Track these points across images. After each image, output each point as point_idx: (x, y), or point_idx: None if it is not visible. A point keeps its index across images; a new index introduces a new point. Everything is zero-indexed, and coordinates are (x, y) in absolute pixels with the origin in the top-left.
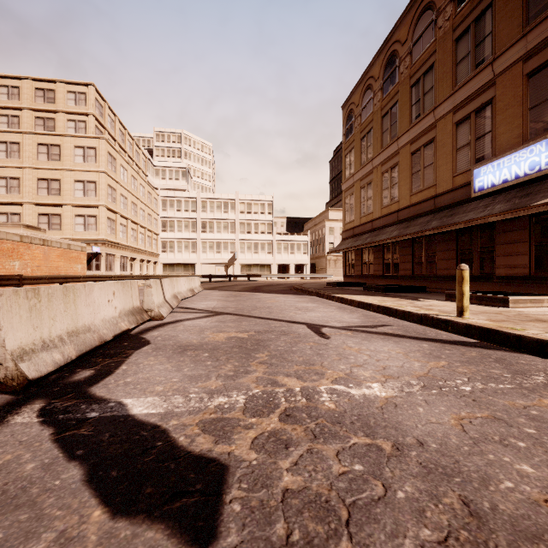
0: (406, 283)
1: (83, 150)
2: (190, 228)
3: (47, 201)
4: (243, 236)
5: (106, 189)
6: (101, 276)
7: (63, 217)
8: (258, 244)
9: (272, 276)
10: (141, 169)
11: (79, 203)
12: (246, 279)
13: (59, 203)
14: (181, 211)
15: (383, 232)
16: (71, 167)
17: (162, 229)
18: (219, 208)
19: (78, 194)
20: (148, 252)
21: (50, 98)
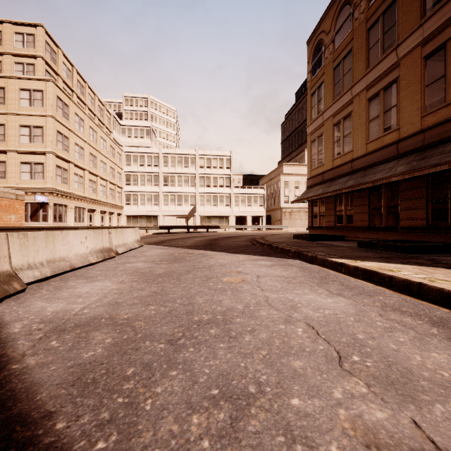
0: (413, 238)
1: (29, 93)
2: (152, 181)
3: None
4: (203, 190)
5: (55, 135)
6: (24, 227)
7: (8, 164)
8: (216, 197)
9: (230, 227)
10: (105, 125)
11: (24, 149)
12: (205, 230)
13: (3, 149)
14: (144, 165)
15: (373, 171)
16: (16, 111)
17: (126, 182)
18: (180, 163)
19: (23, 140)
20: (110, 204)
21: None
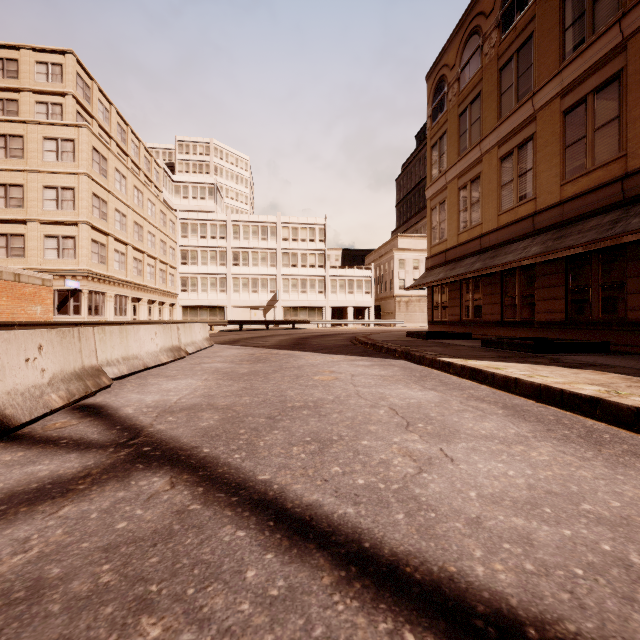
0: (551, 335)
1: (56, 143)
2: (218, 260)
3: (4, 216)
4: (287, 271)
5: (90, 199)
6: (58, 322)
7: (28, 238)
8: (306, 281)
9: (325, 322)
10: (153, 182)
11: (49, 218)
12: (290, 326)
13: (21, 218)
14: (206, 237)
15: (505, 251)
16: (39, 167)
17: (181, 261)
18: (256, 234)
19: (48, 206)
20: (160, 290)
21: (12, 72)
